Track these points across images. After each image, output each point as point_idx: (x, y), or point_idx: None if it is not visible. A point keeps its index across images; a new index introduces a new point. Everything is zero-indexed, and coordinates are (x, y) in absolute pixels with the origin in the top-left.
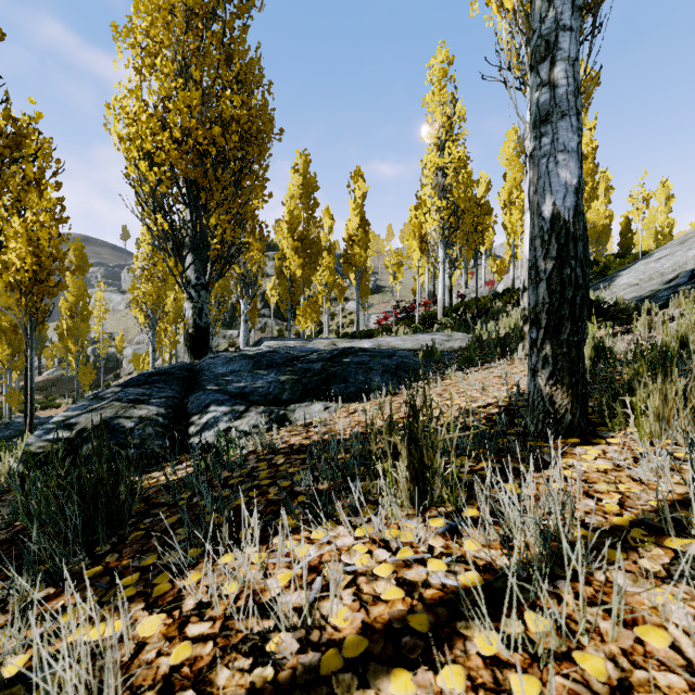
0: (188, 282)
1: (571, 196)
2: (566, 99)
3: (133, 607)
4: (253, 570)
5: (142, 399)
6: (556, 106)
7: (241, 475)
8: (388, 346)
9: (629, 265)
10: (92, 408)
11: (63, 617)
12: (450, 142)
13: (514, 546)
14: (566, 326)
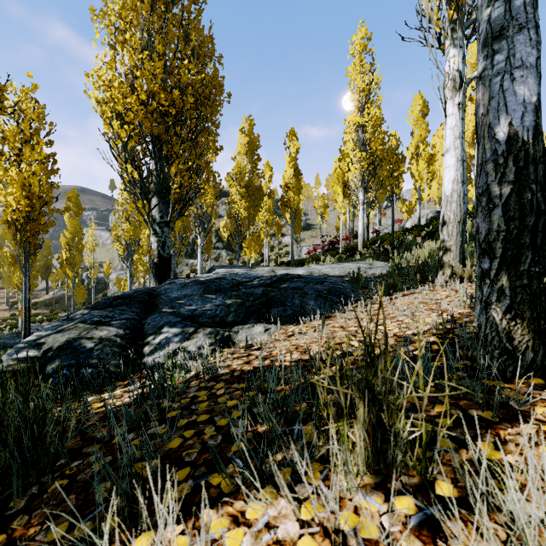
0: (153, 221)
1: (530, 114)
2: (523, 11)
3: None
4: None
5: (105, 320)
6: (512, 19)
7: (180, 406)
8: (319, 273)
9: None
10: (60, 329)
11: None
12: (368, 104)
13: None
14: (526, 255)
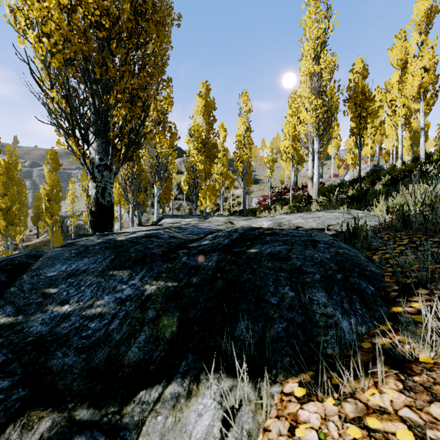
0: (92, 163)
1: None
2: None
3: None
4: None
5: None
6: None
7: None
8: (289, 225)
9: None
10: None
11: None
12: (325, 51)
13: None
14: None
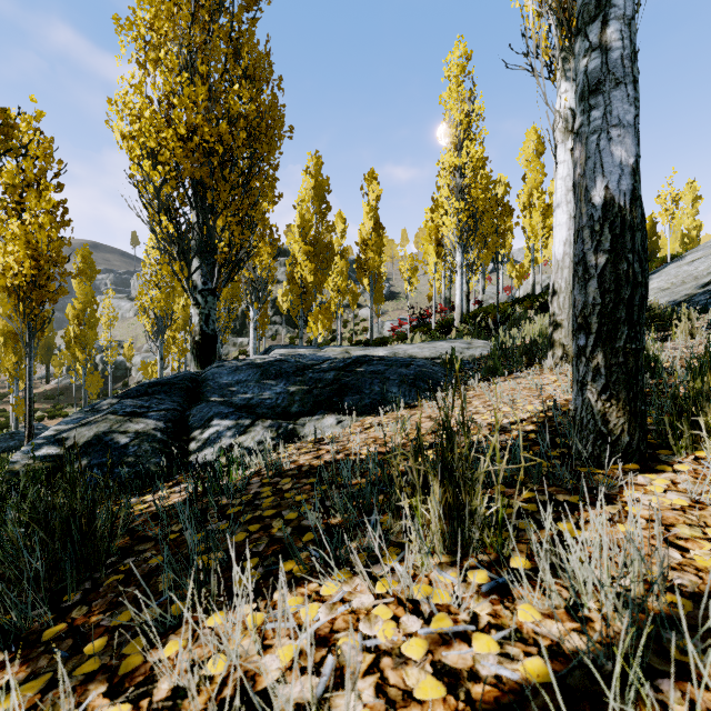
0: (194, 288)
1: (627, 177)
2: (621, 64)
3: (92, 690)
4: (247, 639)
5: (140, 411)
6: (609, 73)
7: (242, 502)
8: (404, 355)
9: (659, 268)
10: (86, 422)
11: (4, 701)
12: (468, 141)
13: (585, 618)
14: (622, 331)
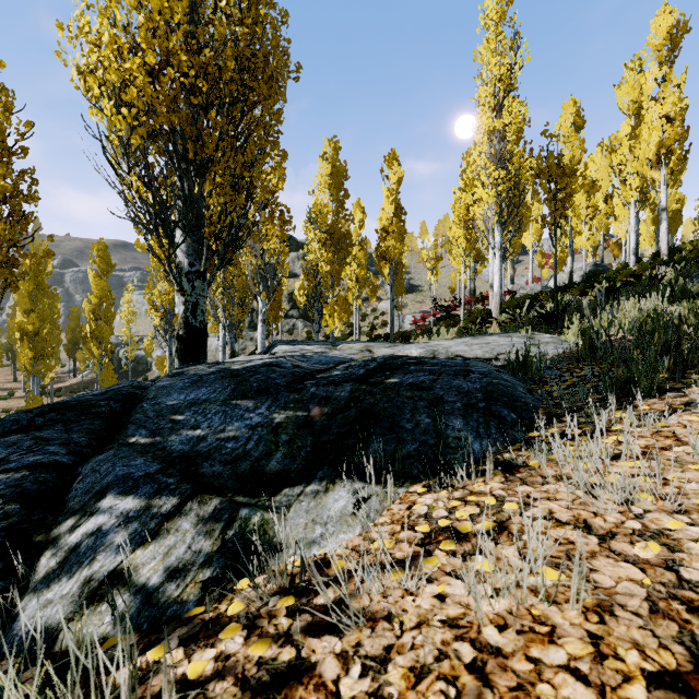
0: (179, 270)
1: None
2: None
3: None
4: None
5: None
6: None
7: None
8: (447, 354)
9: None
10: None
11: None
12: (509, 99)
13: None
14: None
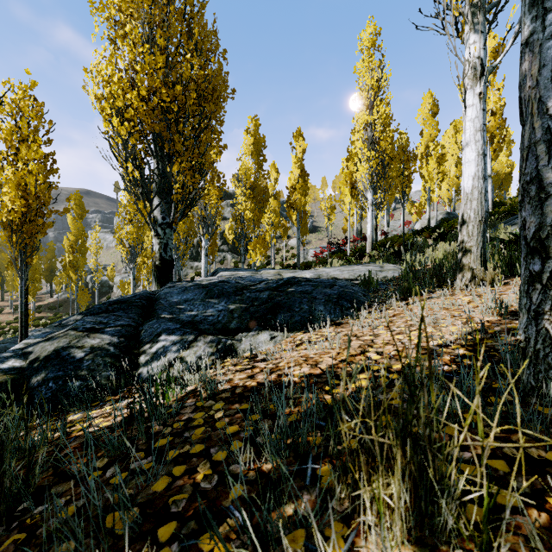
0: (155, 222)
1: None
2: None
3: None
4: None
5: (98, 327)
6: None
7: (172, 431)
8: (327, 276)
9: None
10: (50, 337)
11: None
12: (378, 102)
13: None
14: None
